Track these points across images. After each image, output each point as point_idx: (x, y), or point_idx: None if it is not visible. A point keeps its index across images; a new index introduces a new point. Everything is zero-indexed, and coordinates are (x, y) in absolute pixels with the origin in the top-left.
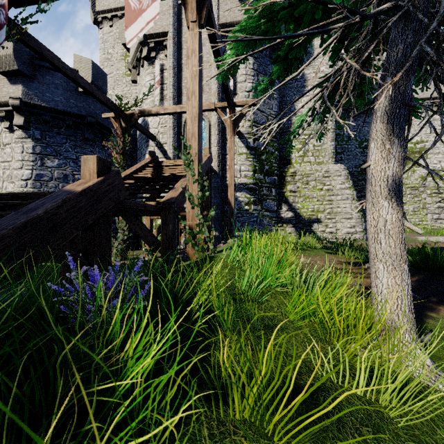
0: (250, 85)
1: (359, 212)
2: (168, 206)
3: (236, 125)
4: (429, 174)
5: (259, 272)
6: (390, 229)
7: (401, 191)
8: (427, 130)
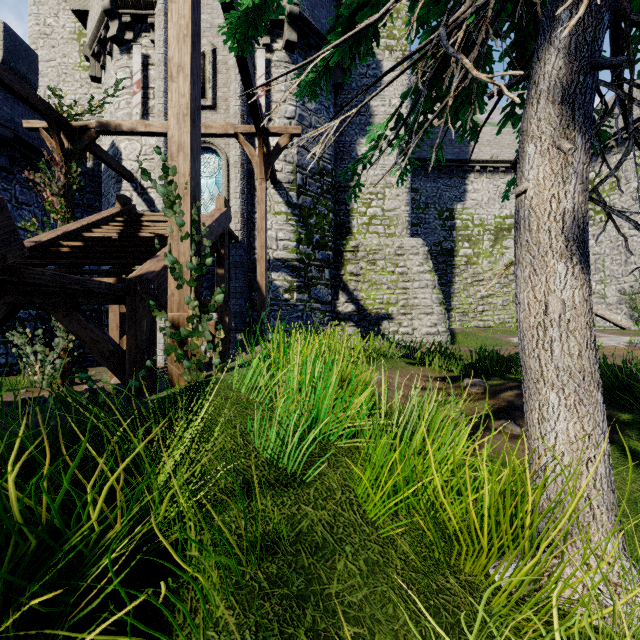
0: (293, 109)
1: (441, 305)
2: (139, 286)
3: (270, 165)
4: None
5: (303, 412)
6: (571, 319)
7: (586, 242)
8: None
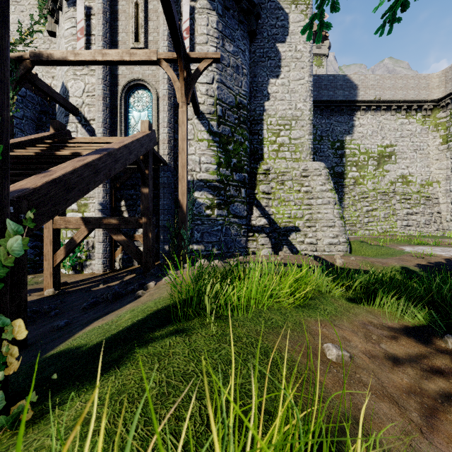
0: (213, 50)
1: (341, 219)
2: None
3: (191, 89)
4: (398, 179)
5: None
6: None
7: None
8: (396, 134)
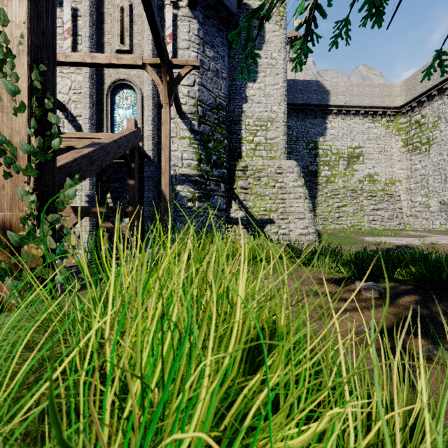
0: (195, 55)
1: (311, 212)
2: None
3: (173, 92)
4: (365, 178)
5: None
6: None
7: None
8: (364, 137)
